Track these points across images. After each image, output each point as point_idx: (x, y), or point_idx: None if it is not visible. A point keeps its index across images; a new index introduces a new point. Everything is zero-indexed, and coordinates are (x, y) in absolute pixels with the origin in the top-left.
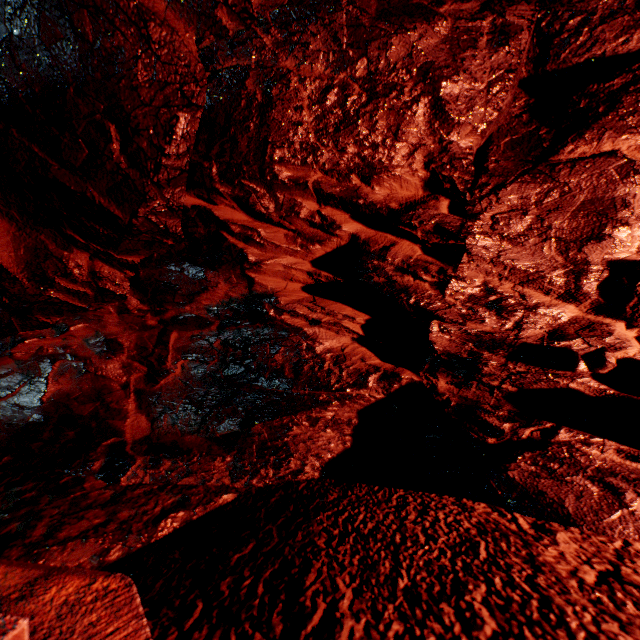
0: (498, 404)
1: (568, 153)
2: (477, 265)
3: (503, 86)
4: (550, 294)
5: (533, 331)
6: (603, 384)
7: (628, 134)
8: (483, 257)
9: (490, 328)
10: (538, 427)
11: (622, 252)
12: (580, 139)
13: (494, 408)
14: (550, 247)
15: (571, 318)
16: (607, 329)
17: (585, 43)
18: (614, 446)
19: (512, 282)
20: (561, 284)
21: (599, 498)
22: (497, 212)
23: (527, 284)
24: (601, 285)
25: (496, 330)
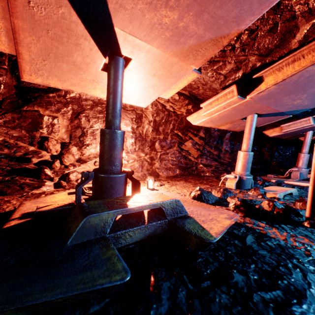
0: (3, 173)
1: (26, 108)
2: (1, 134)
3: (0, 87)
4: (26, 143)
5: (20, 153)
6: (36, 166)
7: (41, 107)
8: (2, 132)
9: (6, 152)
10: (11, 177)
11: (44, 134)
12: (29, 105)
13: (1, 174)
14: (24, 131)
15: (32, 150)
16: (40, 153)
17: (30, 82)
18: (29, 179)
19: (14, 140)
20: (28, 141)
21: (18, 189)
22: (6, 120)
23: (18, 140)
24: (38, 142)
25: (8, 153)
